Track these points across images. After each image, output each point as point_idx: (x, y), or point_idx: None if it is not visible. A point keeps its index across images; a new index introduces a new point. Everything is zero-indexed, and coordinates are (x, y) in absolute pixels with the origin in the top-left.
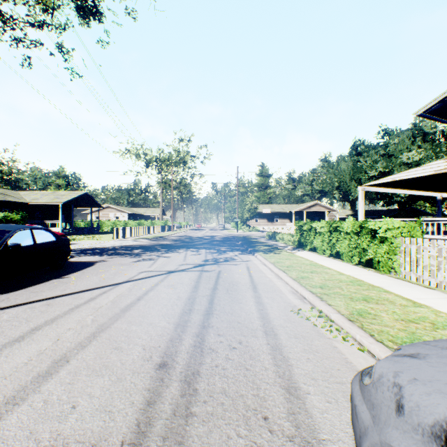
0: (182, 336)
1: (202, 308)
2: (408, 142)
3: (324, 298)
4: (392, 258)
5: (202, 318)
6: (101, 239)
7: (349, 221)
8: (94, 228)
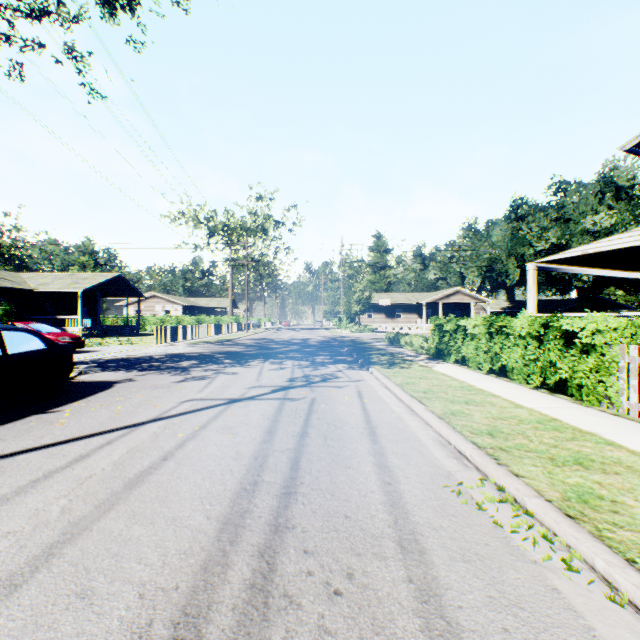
0: (230, 557)
1: (278, 479)
2: (594, 200)
3: (502, 459)
4: (604, 380)
5: (276, 506)
6: (139, 343)
7: (524, 316)
8: (132, 326)
